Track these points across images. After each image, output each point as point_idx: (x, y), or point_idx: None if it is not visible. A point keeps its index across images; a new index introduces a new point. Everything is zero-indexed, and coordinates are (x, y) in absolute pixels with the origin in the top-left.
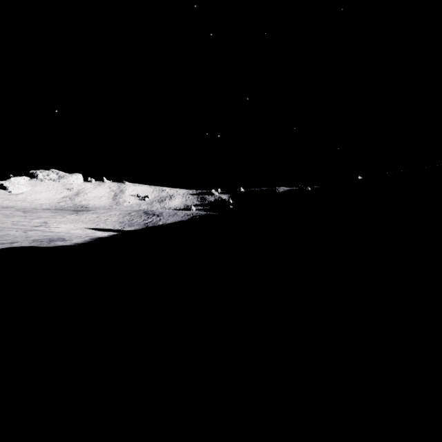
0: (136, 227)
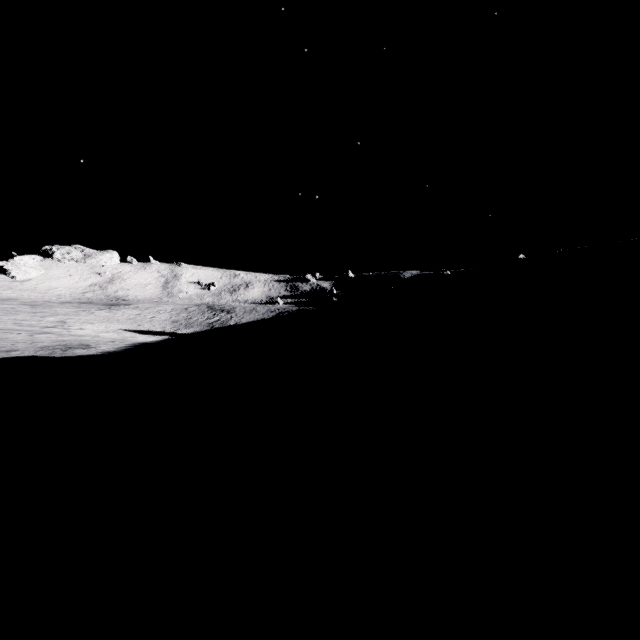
0: (196, 329)
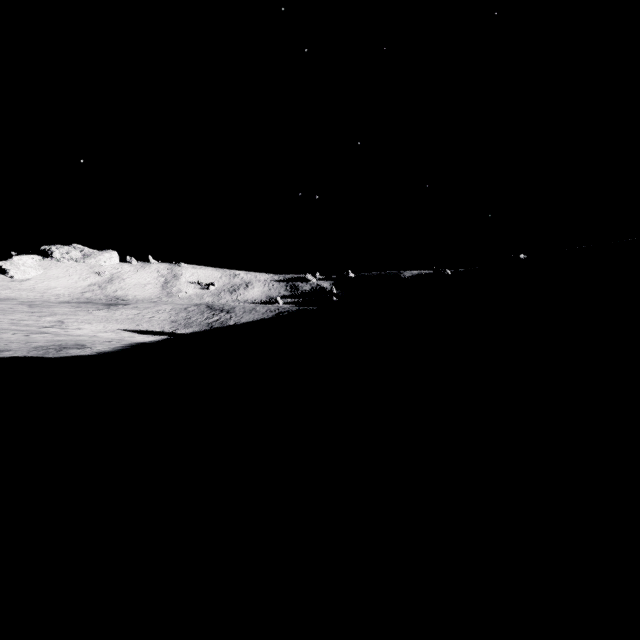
0: (195, 328)
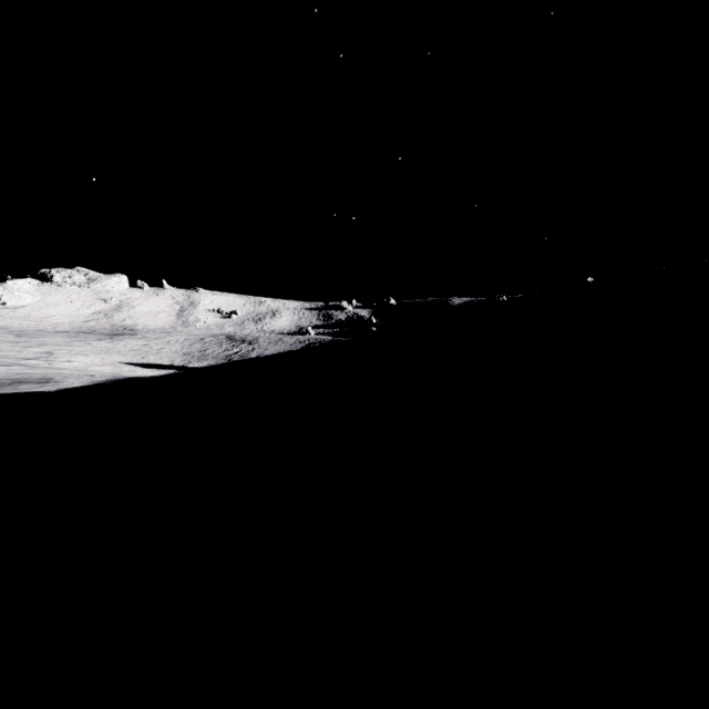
0: (211, 362)
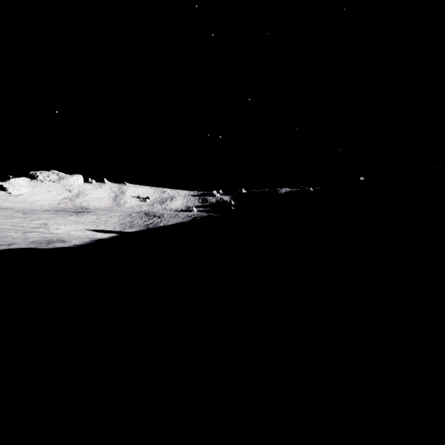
0: (137, 229)
